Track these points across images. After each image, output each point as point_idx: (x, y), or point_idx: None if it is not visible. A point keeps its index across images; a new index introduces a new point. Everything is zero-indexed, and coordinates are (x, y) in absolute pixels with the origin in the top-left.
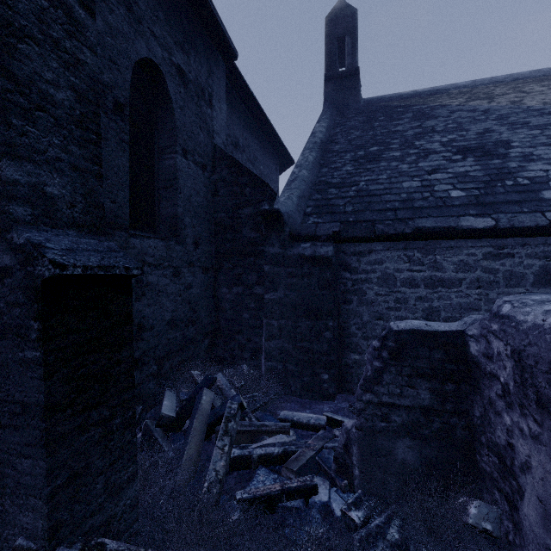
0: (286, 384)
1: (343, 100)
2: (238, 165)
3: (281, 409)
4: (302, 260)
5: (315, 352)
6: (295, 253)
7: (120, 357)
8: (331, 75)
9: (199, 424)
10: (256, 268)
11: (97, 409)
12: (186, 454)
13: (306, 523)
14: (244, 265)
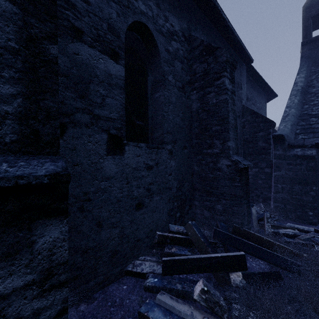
0: (285, 214)
1: (317, 54)
2: (255, 113)
3: (285, 223)
4: (296, 157)
5: (304, 201)
6: (291, 154)
7: (247, 188)
8: (307, 41)
9: (254, 218)
10: (265, 160)
11: (245, 200)
12: (254, 225)
13: (315, 244)
14: (259, 159)
